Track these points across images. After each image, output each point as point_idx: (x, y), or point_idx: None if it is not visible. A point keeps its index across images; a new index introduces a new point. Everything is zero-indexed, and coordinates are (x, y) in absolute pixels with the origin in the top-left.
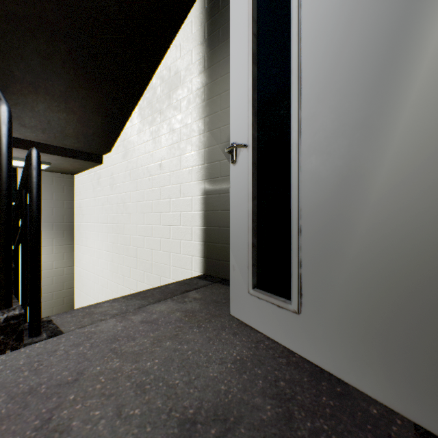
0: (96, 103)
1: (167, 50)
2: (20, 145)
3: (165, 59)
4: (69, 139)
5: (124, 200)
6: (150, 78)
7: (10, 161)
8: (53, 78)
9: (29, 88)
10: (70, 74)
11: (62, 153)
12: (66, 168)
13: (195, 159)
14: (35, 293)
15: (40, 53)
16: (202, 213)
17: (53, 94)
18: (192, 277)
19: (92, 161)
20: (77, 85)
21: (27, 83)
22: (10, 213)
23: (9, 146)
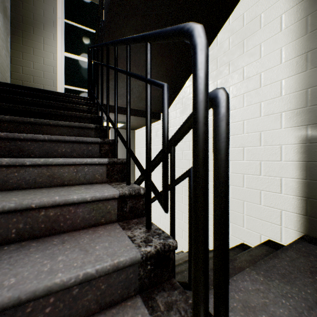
0: (167, 68)
1: (239, 0)
2: (111, 110)
3: (236, 10)
4: (142, 102)
5: (183, 149)
6: (215, 35)
7: (207, 106)
8: (141, 50)
9: (124, 63)
10: (153, 44)
11: (135, 114)
12: (133, 125)
13: (286, 103)
14: (226, 302)
15: (135, 29)
16: (300, 163)
17: (138, 65)
18: (298, 239)
19: (153, 118)
20: (156, 53)
21: (123, 58)
22: (207, 186)
23: (207, 84)
